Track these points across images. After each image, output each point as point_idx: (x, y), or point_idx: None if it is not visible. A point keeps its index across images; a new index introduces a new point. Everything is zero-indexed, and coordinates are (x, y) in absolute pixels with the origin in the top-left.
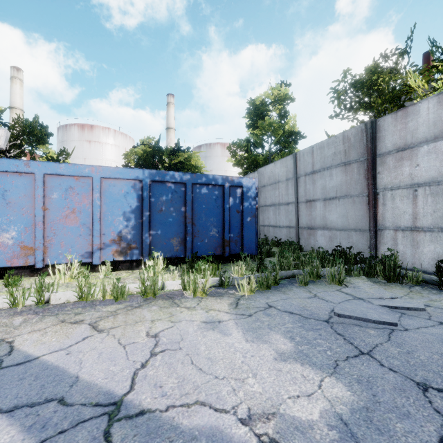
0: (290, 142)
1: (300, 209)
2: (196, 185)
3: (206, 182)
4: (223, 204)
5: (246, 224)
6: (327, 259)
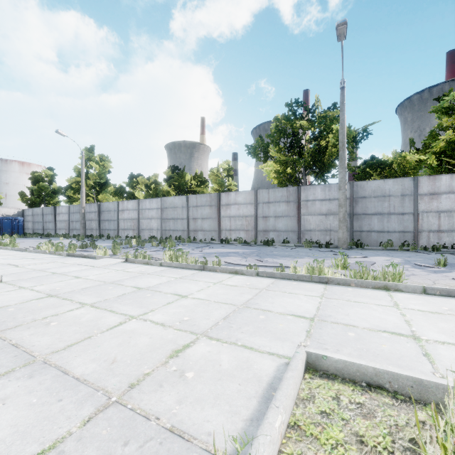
0: (55, 193)
1: (44, 224)
2: (3, 219)
3: (7, 218)
4: (12, 223)
5: (20, 228)
6: (40, 235)
